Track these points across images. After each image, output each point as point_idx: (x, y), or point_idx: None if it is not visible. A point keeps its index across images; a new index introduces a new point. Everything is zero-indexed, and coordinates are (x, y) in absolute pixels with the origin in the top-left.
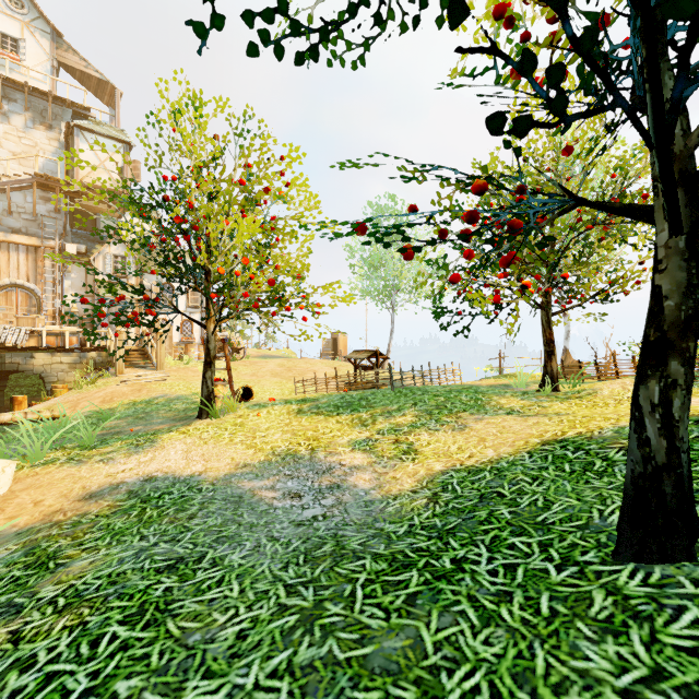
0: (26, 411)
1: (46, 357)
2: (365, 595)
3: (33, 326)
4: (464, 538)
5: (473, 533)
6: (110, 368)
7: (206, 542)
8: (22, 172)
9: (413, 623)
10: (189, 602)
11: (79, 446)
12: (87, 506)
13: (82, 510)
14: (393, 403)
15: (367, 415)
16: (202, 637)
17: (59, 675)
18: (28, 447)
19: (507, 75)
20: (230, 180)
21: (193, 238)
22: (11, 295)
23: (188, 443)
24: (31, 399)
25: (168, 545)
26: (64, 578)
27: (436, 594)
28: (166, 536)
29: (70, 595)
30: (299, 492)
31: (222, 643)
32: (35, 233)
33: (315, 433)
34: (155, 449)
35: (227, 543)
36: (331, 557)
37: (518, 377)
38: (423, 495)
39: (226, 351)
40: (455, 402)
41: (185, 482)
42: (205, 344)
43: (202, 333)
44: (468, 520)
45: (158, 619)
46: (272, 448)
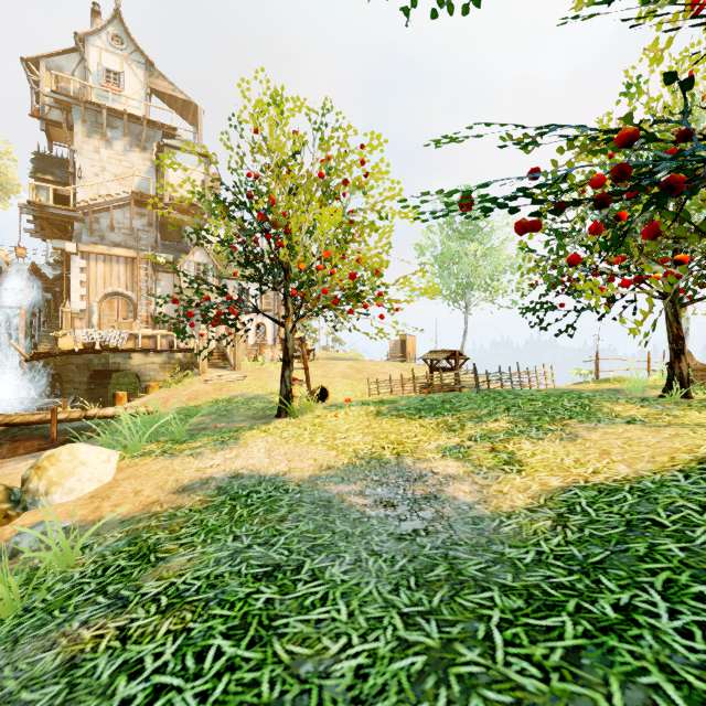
0: (126, 406)
1: (141, 358)
2: (506, 641)
3: (131, 329)
4: (622, 578)
5: (633, 572)
6: (194, 368)
7: (302, 549)
8: (122, 191)
9: (585, 692)
10: (294, 620)
11: (170, 440)
12: (181, 499)
13: (176, 503)
14: (482, 407)
15: (453, 419)
16: (315, 668)
17: (166, 690)
18: (129, 439)
19: (654, 0)
20: (310, 175)
21: (272, 237)
22: (113, 302)
23: (270, 442)
24: (129, 396)
25: (262, 549)
26: (165, 574)
27: (607, 654)
28: (259, 539)
29: (171, 595)
30: (392, 500)
31: (339, 681)
32: (132, 246)
33: (398, 436)
34: (239, 446)
35: (324, 553)
36: (448, 583)
37: (632, 380)
38: (544, 515)
39: (304, 350)
40: (557, 408)
41: (270, 481)
42: (284, 343)
43: (274, 336)
44: (619, 553)
45: (263, 637)
46: (354, 450)
